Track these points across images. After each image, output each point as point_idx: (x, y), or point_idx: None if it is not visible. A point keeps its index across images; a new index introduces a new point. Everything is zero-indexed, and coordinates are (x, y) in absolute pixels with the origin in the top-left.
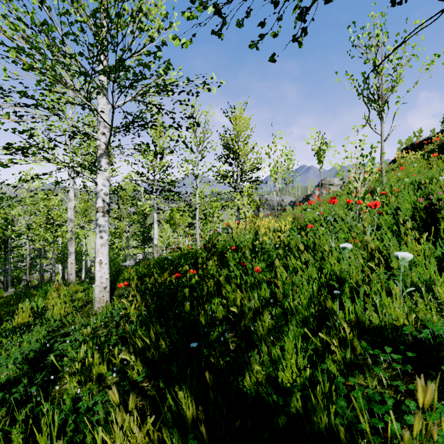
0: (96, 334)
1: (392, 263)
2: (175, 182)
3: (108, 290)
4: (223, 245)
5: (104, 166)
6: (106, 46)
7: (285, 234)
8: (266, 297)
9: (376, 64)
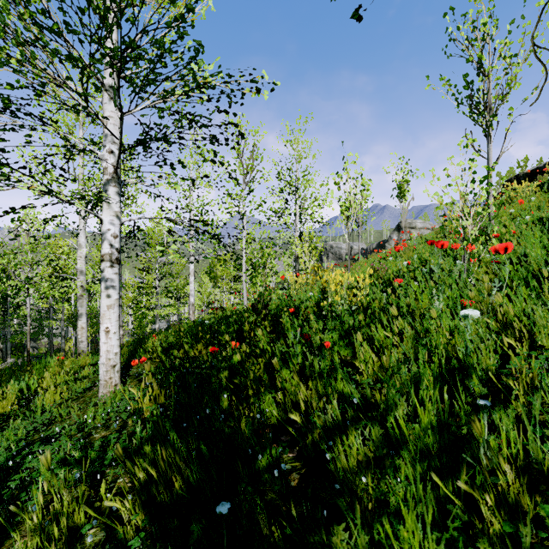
0: (91, 440)
1: (540, 339)
2: (212, 221)
3: (118, 369)
4: (278, 306)
5: (112, 197)
6: (112, 25)
7: (364, 292)
8: (345, 393)
9: (481, 63)
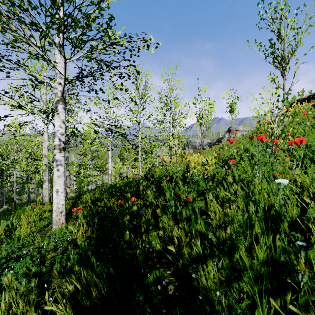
0: (45, 259)
1: None
2: (121, 125)
3: (64, 214)
4: (160, 176)
5: (60, 111)
6: (59, 6)
7: (211, 167)
8: (202, 231)
9: (280, 33)
